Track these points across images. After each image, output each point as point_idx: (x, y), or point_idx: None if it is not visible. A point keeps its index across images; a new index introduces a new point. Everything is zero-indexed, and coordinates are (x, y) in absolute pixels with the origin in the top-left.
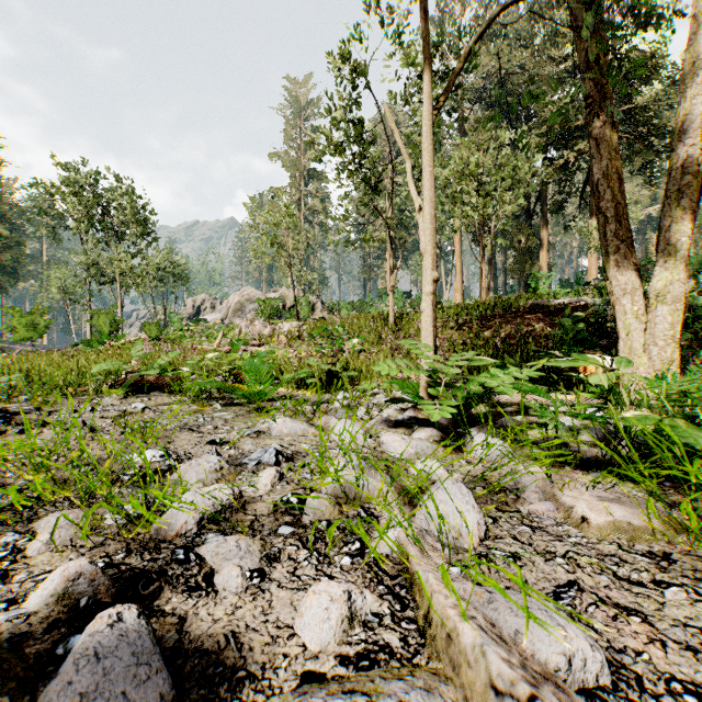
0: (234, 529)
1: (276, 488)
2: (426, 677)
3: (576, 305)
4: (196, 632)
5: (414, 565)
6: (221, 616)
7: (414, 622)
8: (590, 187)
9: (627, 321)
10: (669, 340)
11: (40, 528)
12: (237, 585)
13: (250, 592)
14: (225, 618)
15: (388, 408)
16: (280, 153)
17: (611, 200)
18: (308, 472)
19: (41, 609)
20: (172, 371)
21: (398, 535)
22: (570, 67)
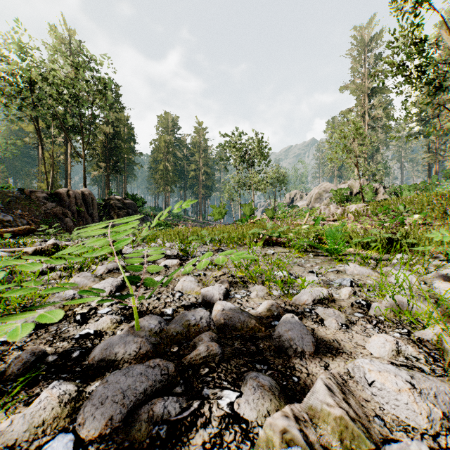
0: (330, 308)
1: (352, 298)
2: (441, 379)
3: None
4: (319, 334)
5: (443, 342)
6: (329, 333)
7: (440, 367)
8: None
9: None
10: None
11: (251, 290)
12: (335, 326)
13: (341, 330)
14: (331, 334)
15: (447, 269)
16: (347, 84)
17: None
18: (372, 294)
19: (262, 312)
20: (284, 235)
21: (436, 332)
22: None
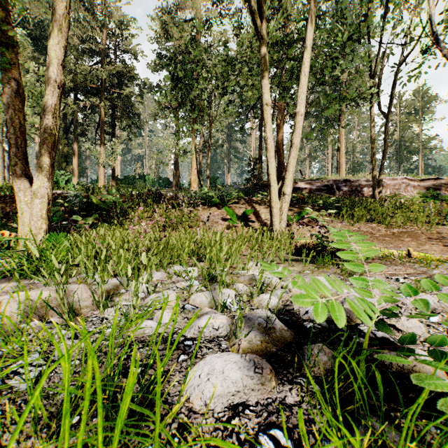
0: None
1: None
2: None
3: (69, 195)
4: None
5: None
6: None
7: None
8: (100, 127)
9: (23, 206)
10: (40, 217)
11: None
12: None
13: None
14: None
15: None
16: None
17: (14, 133)
18: None
19: None
20: None
21: None
22: (90, 49)
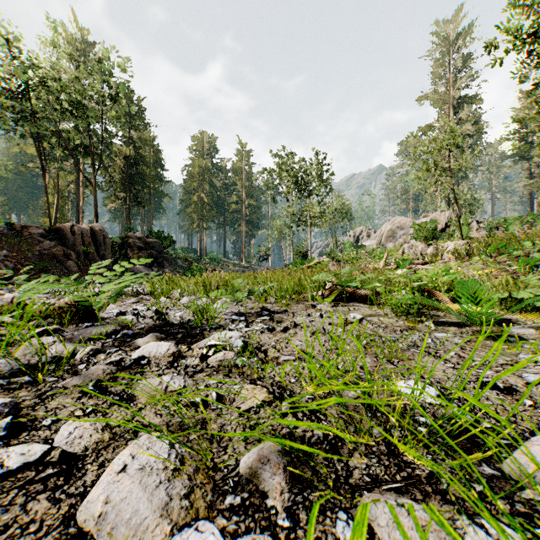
0: None
1: None
2: None
3: None
4: None
5: None
6: None
7: None
8: None
9: None
10: None
11: (375, 522)
12: None
13: None
14: None
15: None
16: (427, 94)
17: None
18: None
19: None
20: (367, 285)
21: None
22: None
